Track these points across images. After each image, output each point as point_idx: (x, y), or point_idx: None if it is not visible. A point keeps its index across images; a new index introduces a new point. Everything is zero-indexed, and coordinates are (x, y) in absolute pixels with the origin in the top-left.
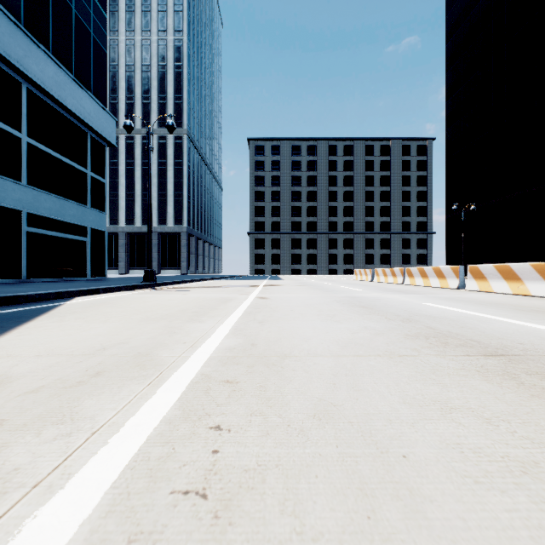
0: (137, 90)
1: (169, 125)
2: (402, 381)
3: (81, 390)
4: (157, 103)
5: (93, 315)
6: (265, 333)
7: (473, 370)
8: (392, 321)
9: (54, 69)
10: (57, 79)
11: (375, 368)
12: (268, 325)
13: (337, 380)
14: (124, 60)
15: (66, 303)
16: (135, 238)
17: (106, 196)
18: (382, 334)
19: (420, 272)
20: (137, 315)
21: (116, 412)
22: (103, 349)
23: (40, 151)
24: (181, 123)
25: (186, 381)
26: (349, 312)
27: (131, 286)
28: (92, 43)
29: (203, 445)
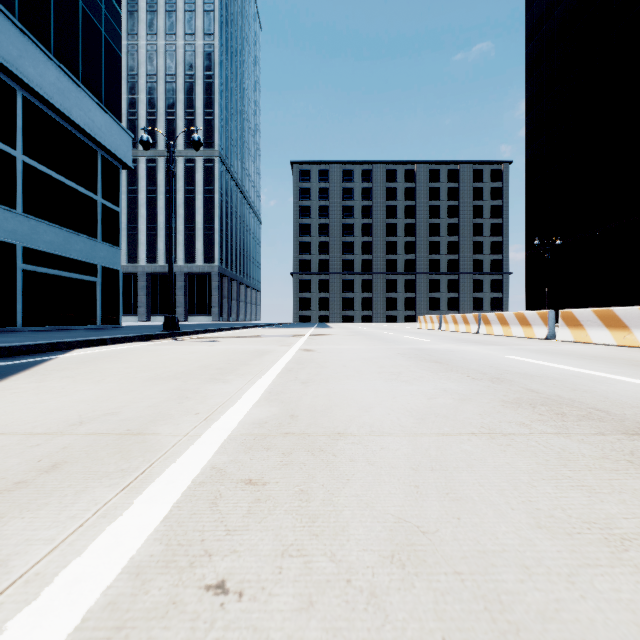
0: (160, 104)
1: (195, 140)
2: (521, 480)
3: (13, 499)
4: (183, 120)
5: (86, 373)
6: (309, 398)
7: (623, 461)
8: (478, 381)
9: (57, 73)
10: (60, 86)
11: (473, 456)
12: (314, 387)
13: (420, 478)
14: (145, 68)
15: (60, 357)
16: (158, 280)
17: (120, 228)
18: (470, 400)
19: (499, 319)
20: (144, 373)
21: (51, 548)
22: (79, 424)
23: (39, 172)
24: (212, 143)
25: (186, 480)
26: (419, 369)
27: (147, 336)
28: (103, 44)
29: (185, 637)
